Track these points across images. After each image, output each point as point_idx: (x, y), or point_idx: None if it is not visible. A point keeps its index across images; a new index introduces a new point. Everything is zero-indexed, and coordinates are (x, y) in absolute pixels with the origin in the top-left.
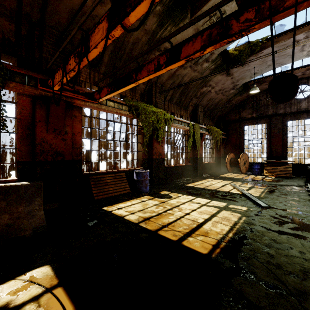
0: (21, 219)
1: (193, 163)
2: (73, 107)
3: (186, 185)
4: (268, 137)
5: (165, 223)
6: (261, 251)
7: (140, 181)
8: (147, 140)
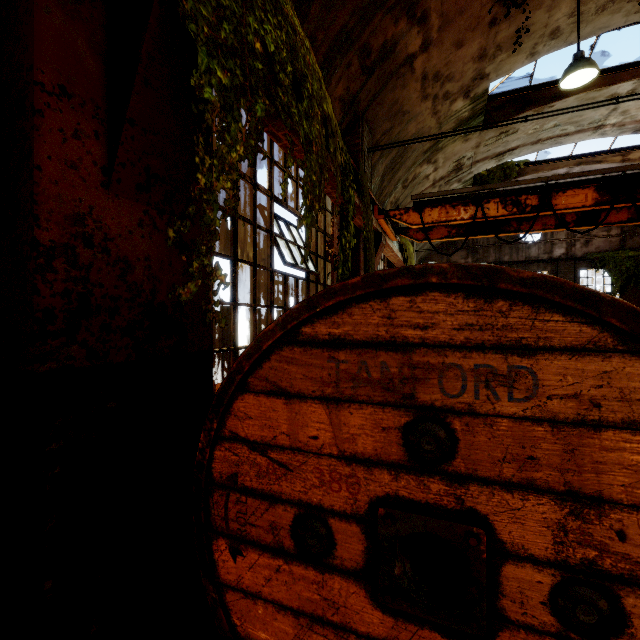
0: None
1: None
2: None
3: None
4: None
5: None
6: None
7: None
8: None
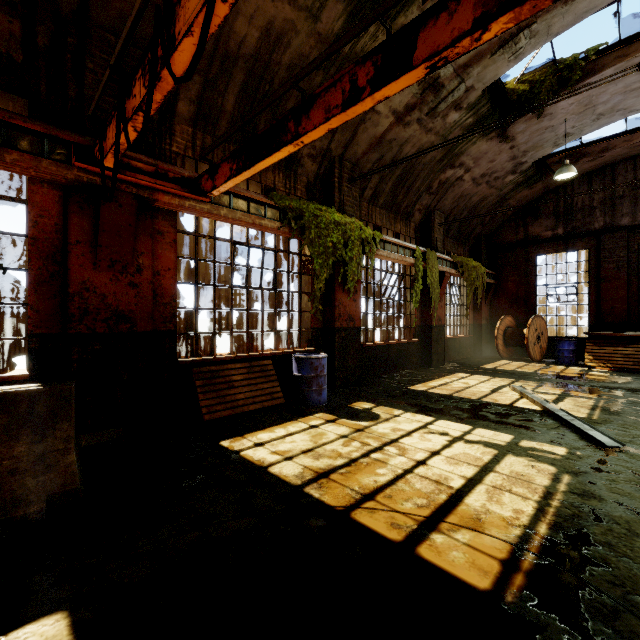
0: (20, 475)
1: (423, 338)
2: (156, 213)
3: (409, 387)
4: (592, 281)
5: (369, 487)
6: None
7: (306, 379)
8: (323, 286)
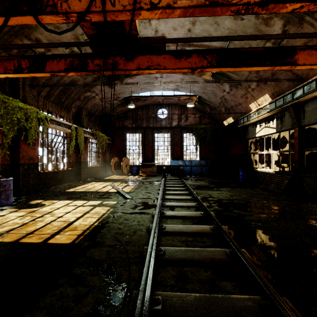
0: None
1: (77, 167)
2: None
3: (66, 190)
4: (143, 145)
5: (31, 230)
6: (115, 228)
7: None
8: (10, 141)
